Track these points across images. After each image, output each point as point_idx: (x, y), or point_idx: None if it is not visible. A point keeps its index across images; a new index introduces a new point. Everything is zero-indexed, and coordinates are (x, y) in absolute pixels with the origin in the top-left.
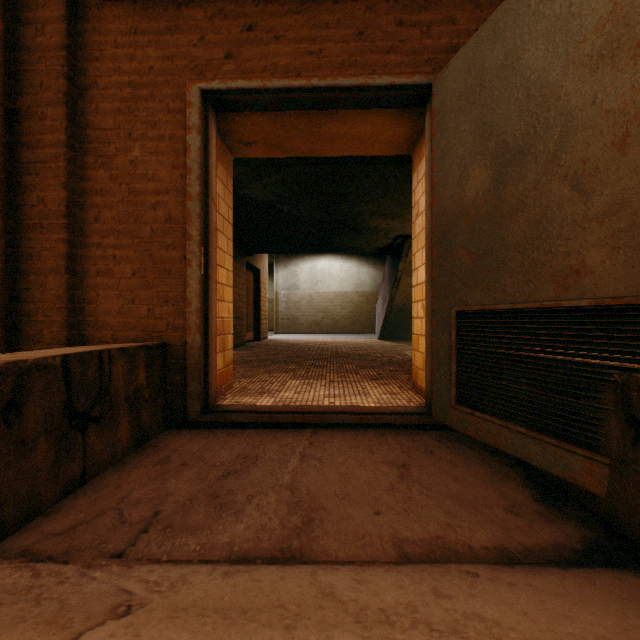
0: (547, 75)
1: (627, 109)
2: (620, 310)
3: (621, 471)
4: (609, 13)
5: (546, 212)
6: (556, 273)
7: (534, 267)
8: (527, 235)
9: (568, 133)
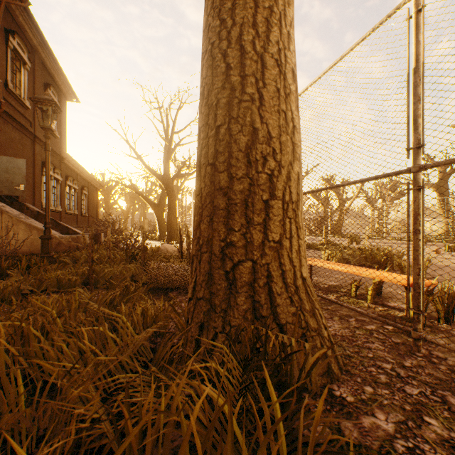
0: None
1: (8, 178)
2: (7, 196)
3: None
4: (6, 168)
5: None
6: None
7: None
8: None
9: (1, 177)
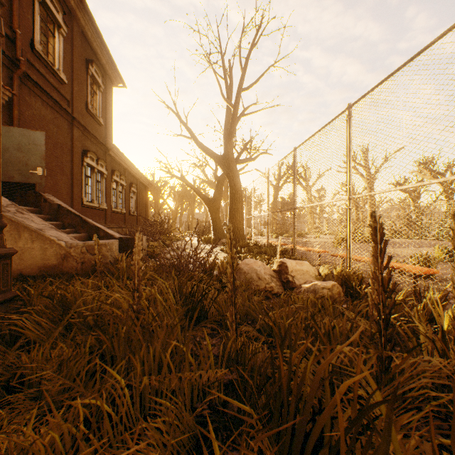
0: (8, 145)
1: (21, 158)
2: (20, 183)
3: (21, 203)
4: (19, 144)
5: (7, 167)
6: (10, 177)
7: (5, 175)
8: (3, 169)
9: (12, 156)
